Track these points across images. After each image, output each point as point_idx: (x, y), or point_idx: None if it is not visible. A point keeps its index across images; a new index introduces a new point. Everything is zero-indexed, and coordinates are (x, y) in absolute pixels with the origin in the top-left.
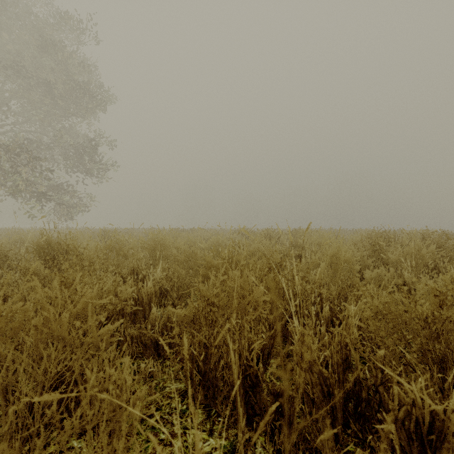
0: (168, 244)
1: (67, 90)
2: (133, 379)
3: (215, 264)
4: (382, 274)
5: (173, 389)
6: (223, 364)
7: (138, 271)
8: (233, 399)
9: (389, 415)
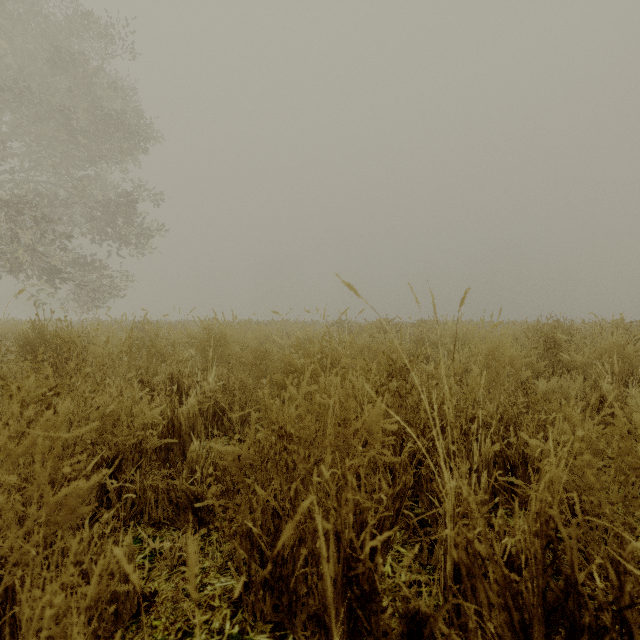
0: (229, 339)
1: (92, 122)
2: (150, 568)
3: (298, 368)
4: (565, 384)
5: (219, 589)
6: (306, 553)
7: (180, 380)
8: (325, 622)
9: None
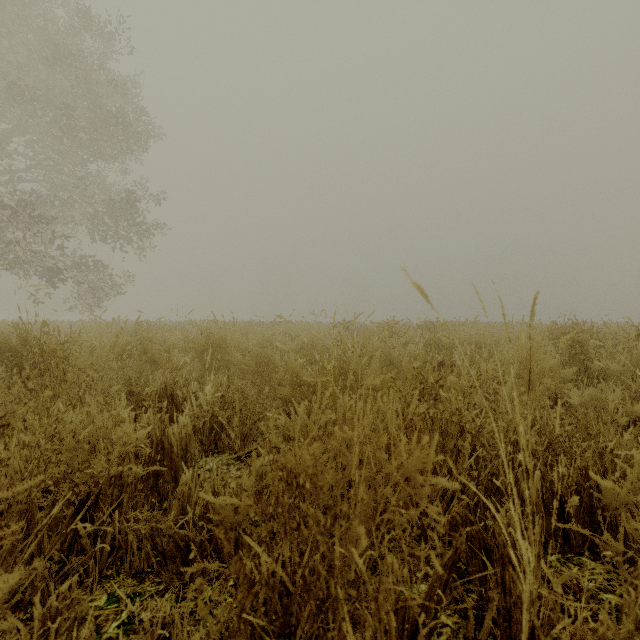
0: (229, 343)
1: (92, 120)
2: None
3: (307, 382)
4: (602, 396)
5: None
6: None
7: (175, 390)
8: None
9: None
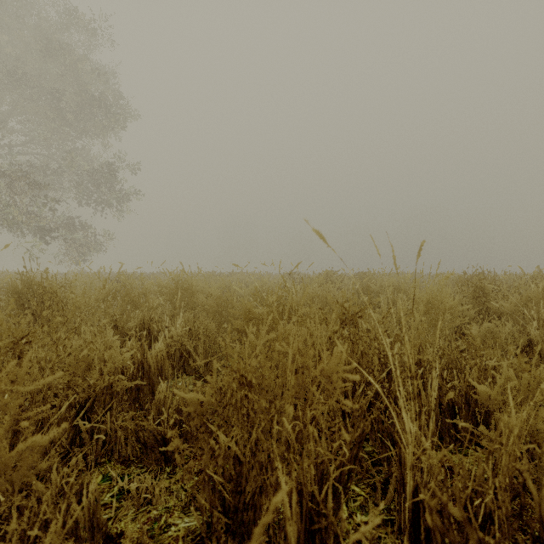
0: (195, 288)
1: (78, 102)
2: (118, 507)
3: (257, 316)
4: (496, 329)
5: (182, 530)
6: (268, 505)
7: (151, 325)
8: None
9: None
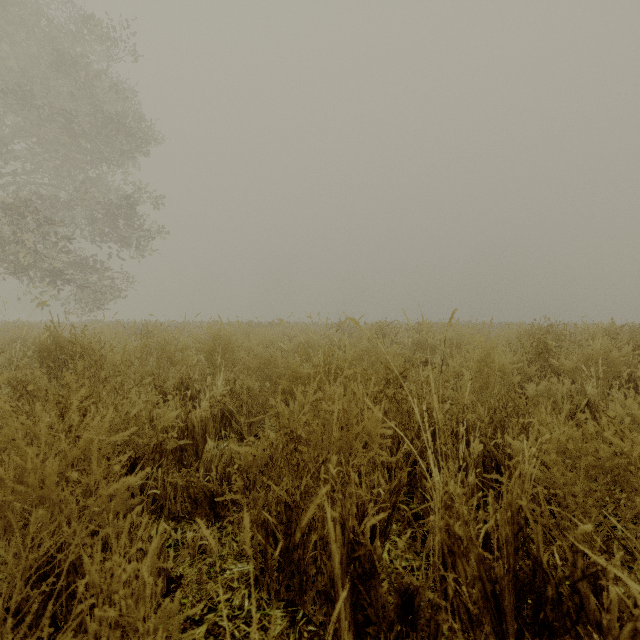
0: (235, 344)
1: (94, 125)
2: (175, 555)
3: (303, 375)
4: (553, 388)
5: (236, 573)
6: (315, 539)
7: (189, 384)
8: (332, 597)
9: (596, 631)
